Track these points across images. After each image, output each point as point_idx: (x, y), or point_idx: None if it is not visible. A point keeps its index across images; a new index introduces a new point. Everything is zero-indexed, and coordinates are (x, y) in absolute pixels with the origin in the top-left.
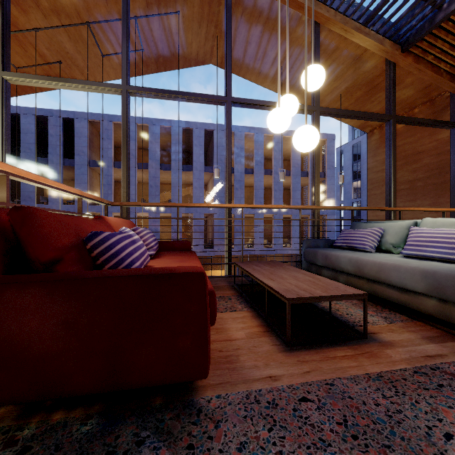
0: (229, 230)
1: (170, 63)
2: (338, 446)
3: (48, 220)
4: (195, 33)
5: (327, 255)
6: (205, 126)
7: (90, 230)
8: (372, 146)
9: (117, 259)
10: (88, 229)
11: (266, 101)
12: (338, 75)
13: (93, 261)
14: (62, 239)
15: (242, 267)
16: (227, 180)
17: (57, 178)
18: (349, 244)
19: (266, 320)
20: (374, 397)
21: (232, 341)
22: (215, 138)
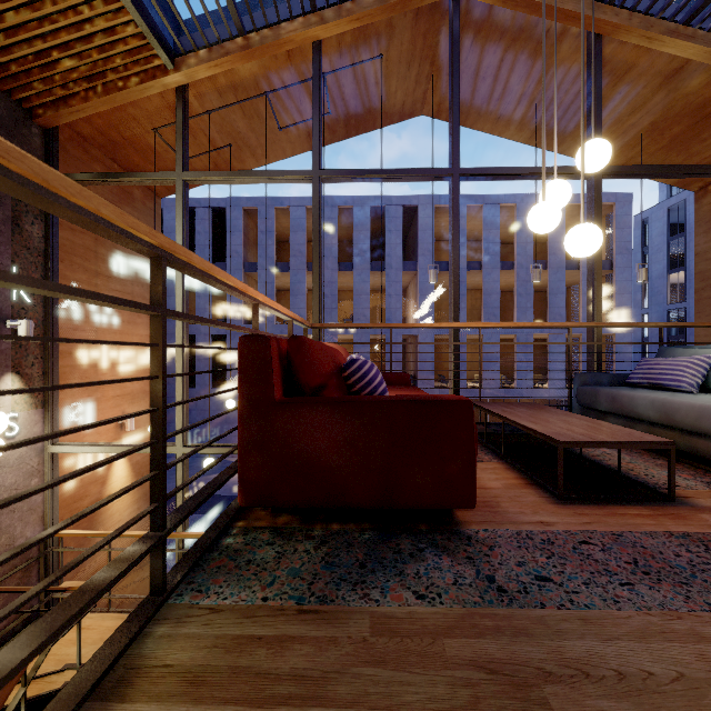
0: (457, 359)
1: (364, 124)
2: (626, 576)
3: (315, 347)
4: (402, 78)
5: (615, 396)
6: (404, 201)
7: (339, 358)
8: (704, 215)
9: (371, 387)
10: (338, 356)
11: (512, 167)
12: (636, 105)
13: (347, 389)
14: (326, 366)
15: (486, 408)
16: (452, 288)
17: (206, 290)
18: (653, 381)
19: (527, 472)
20: (674, 550)
21: (487, 489)
22: (420, 217)
